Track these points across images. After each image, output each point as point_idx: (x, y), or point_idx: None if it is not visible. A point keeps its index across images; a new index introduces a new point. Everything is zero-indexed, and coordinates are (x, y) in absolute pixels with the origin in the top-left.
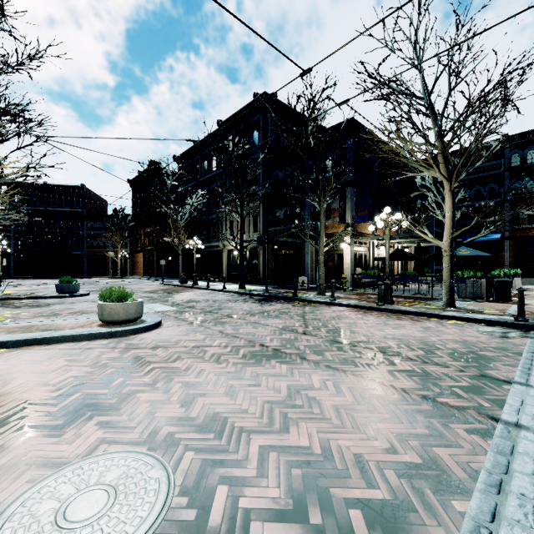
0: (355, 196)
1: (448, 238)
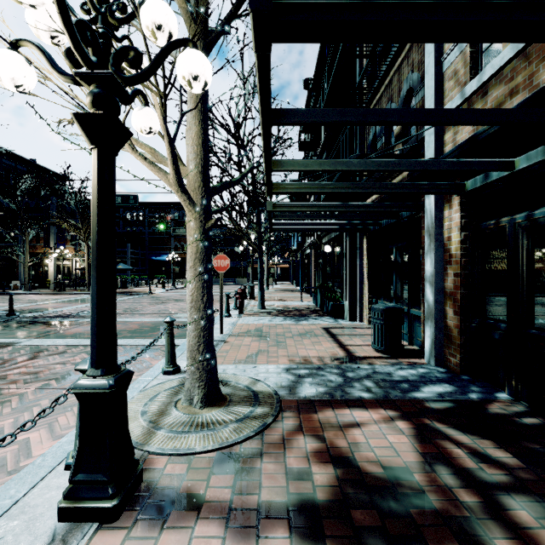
0: (57, 232)
1: (87, 263)
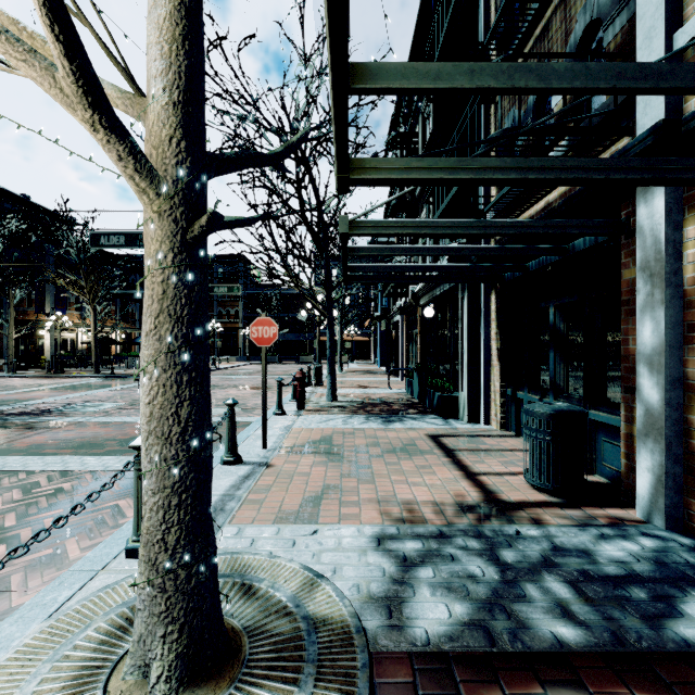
0: (56, 292)
1: (93, 334)
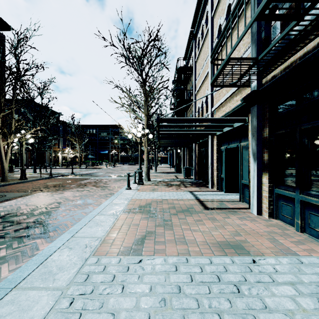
0: (63, 141)
1: (79, 155)
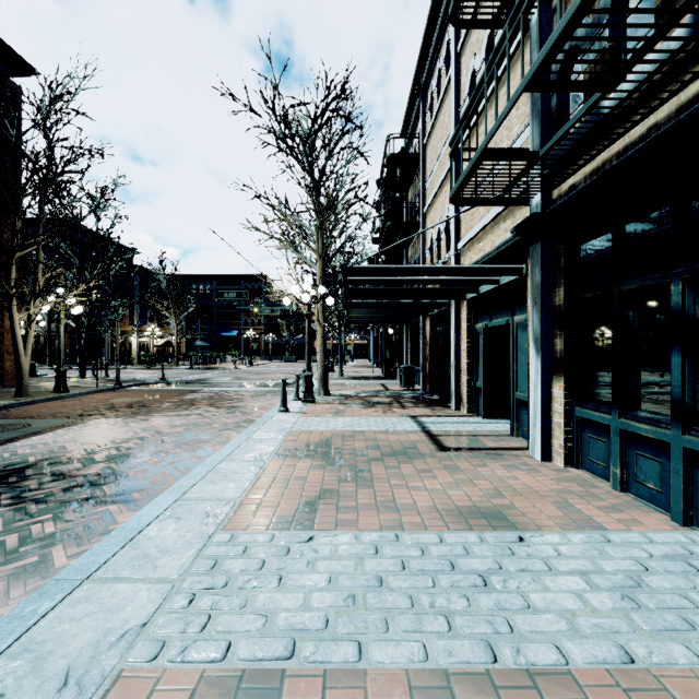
0: (140, 310)
1: (176, 340)
